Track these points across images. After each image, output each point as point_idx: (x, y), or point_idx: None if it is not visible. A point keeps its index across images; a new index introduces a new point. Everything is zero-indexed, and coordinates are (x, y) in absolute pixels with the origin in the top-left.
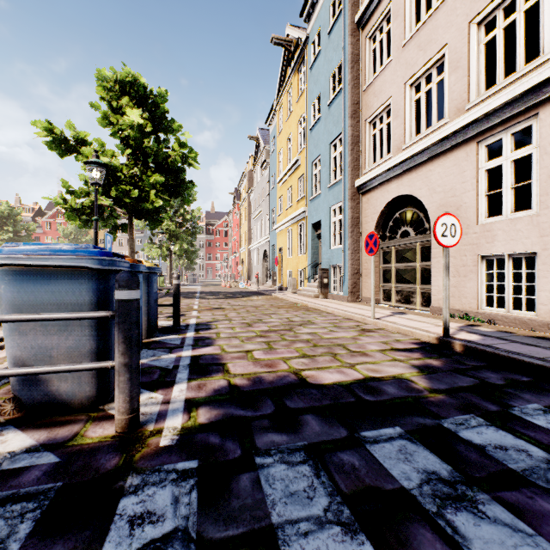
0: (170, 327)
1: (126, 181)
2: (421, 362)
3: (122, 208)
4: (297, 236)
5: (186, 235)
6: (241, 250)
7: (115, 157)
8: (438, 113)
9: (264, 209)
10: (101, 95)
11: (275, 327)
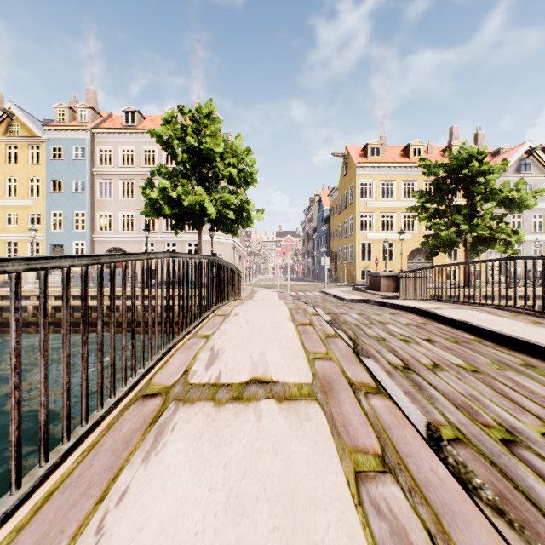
0: None
1: None
2: None
3: None
4: (28, 248)
5: None
6: None
7: None
8: None
9: None
10: None
11: None
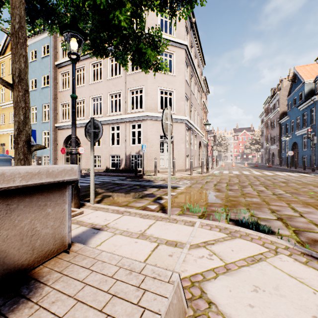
0: None
1: None
2: None
3: None
4: None
5: None
6: None
7: None
8: None
9: None
10: None
11: None
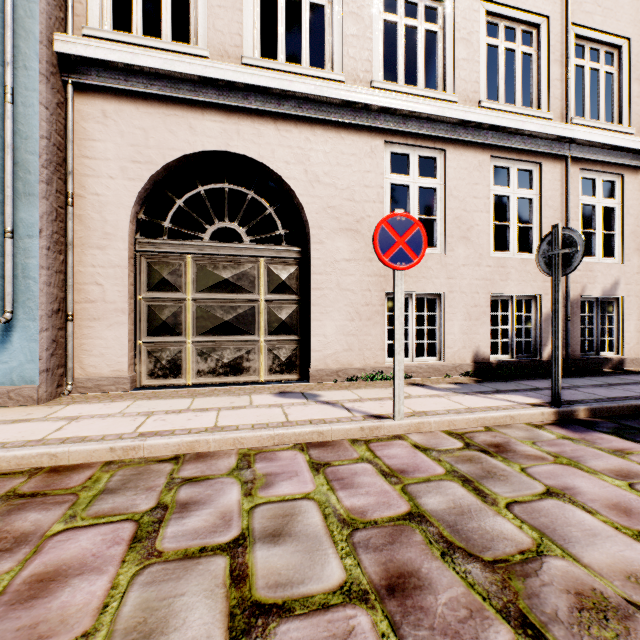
0: None
1: None
2: None
3: None
4: None
5: None
6: None
7: None
8: None
9: None
10: None
11: None
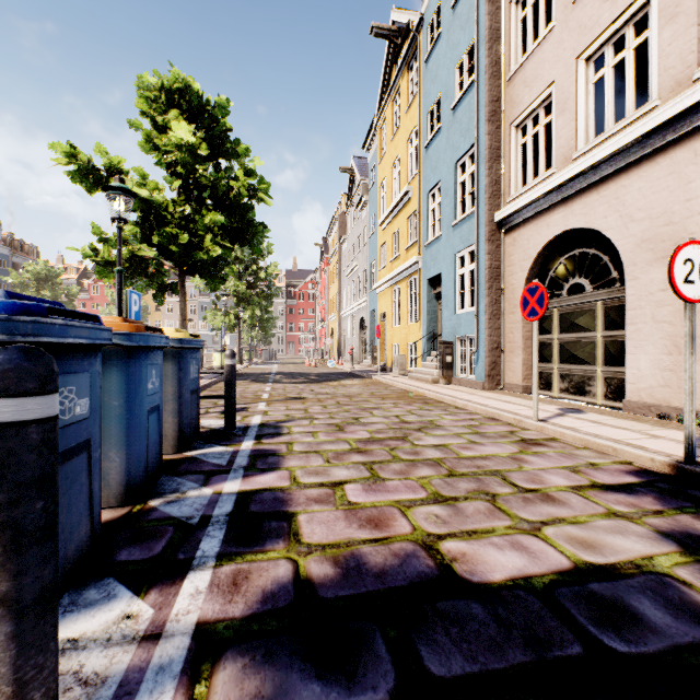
0: (220, 431)
1: (174, 223)
2: (670, 522)
3: (168, 259)
4: (407, 297)
5: (259, 299)
6: (331, 318)
7: (159, 191)
8: (619, 111)
9: (360, 263)
10: (143, 109)
11: (380, 434)
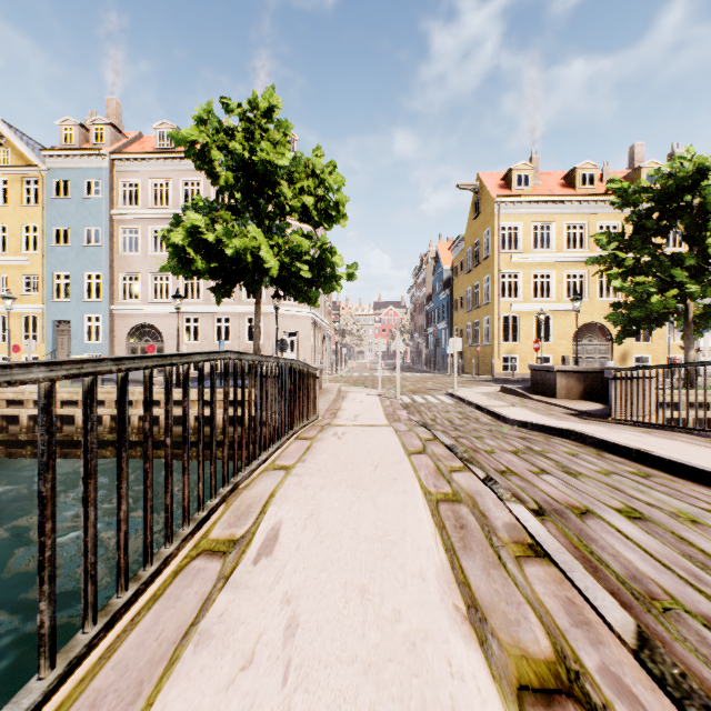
0: None
1: None
2: None
3: None
4: (22, 326)
5: None
6: None
7: None
8: None
9: None
10: None
11: None
